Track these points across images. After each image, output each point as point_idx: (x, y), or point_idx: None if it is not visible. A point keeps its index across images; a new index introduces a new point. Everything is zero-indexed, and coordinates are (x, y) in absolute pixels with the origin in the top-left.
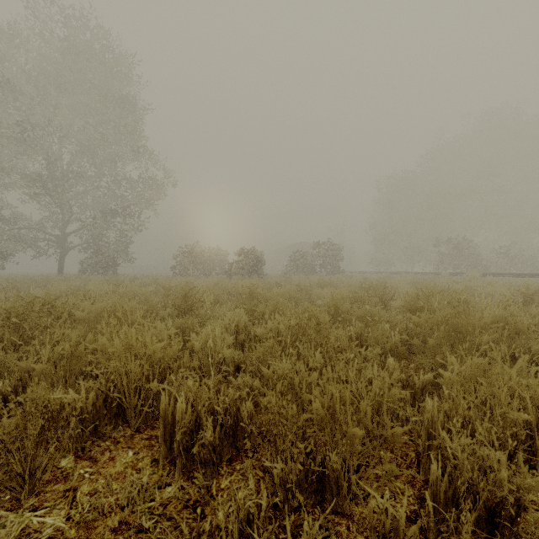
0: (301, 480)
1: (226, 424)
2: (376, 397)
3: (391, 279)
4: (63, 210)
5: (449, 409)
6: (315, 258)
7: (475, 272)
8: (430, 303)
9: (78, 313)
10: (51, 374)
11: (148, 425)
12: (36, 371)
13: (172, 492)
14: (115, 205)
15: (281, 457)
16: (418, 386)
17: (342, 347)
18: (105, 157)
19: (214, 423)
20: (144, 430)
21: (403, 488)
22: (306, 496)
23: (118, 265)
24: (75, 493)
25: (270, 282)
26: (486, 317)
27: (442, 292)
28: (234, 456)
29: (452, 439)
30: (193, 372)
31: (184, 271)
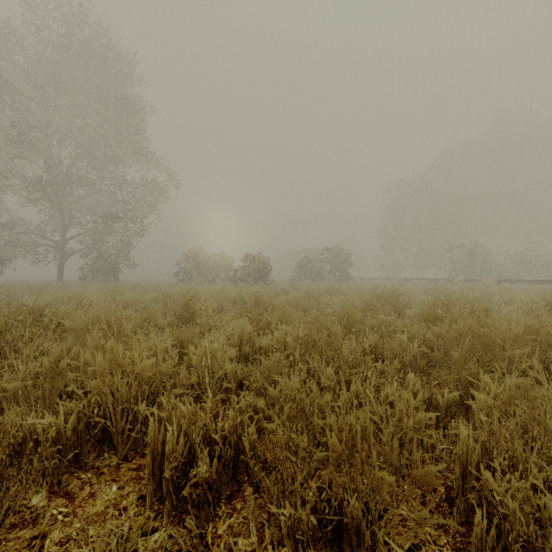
0: (314, 528)
1: (225, 454)
2: (403, 429)
3: (402, 285)
4: (63, 215)
5: (487, 440)
6: (323, 265)
7: (490, 278)
8: (449, 312)
9: (67, 323)
10: (29, 393)
11: (138, 452)
12: (8, 391)
13: (158, 540)
14: (117, 209)
15: (290, 500)
16: (443, 405)
17: (356, 361)
18: (106, 159)
19: (211, 453)
20: (132, 458)
21: (435, 535)
22: (320, 547)
23: (119, 271)
24: (43, 541)
25: (277, 289)
26: (517, 328)
27: (460, 300)
28: (234, 491)
29: (496, 478)
30: (190, 390)
31: (187, 278)
